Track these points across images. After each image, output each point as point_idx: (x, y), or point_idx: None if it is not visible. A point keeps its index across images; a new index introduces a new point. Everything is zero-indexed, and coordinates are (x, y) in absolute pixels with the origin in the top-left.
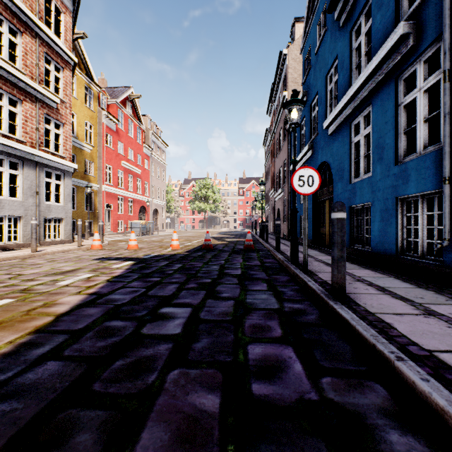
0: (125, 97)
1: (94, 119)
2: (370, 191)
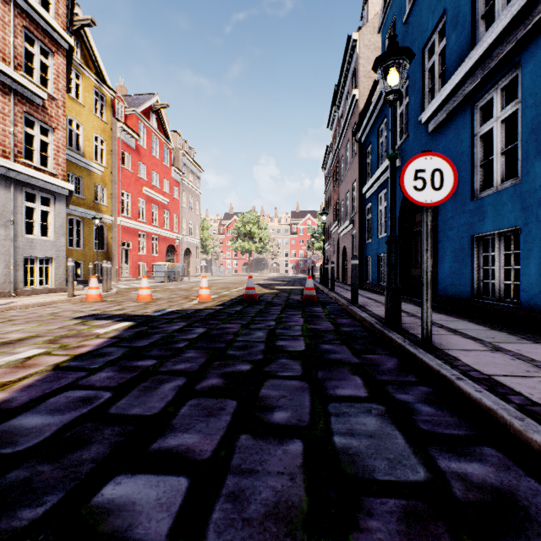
0: (148, 106)
1: (107, 132)
2: (518, 207)
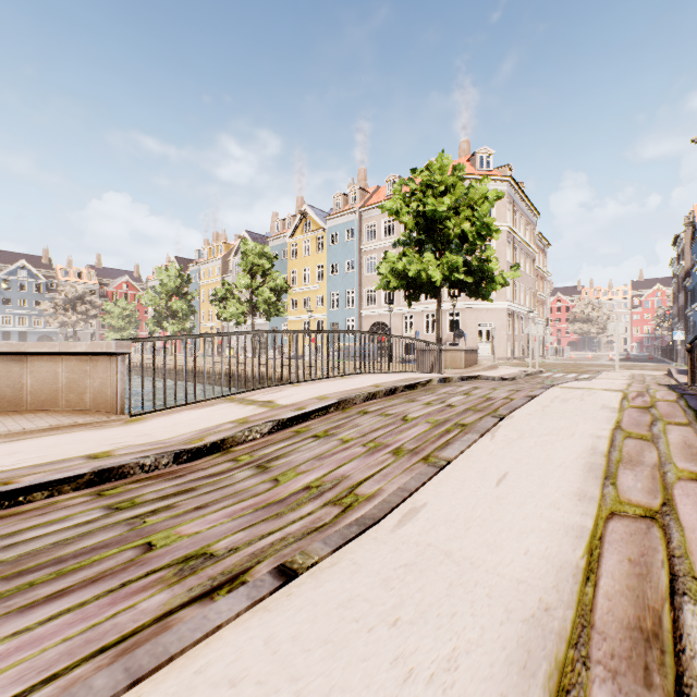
0: None
1: None
2: None
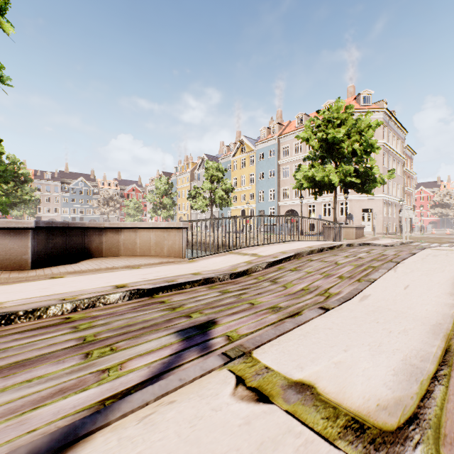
0: None
1: None
2: None
